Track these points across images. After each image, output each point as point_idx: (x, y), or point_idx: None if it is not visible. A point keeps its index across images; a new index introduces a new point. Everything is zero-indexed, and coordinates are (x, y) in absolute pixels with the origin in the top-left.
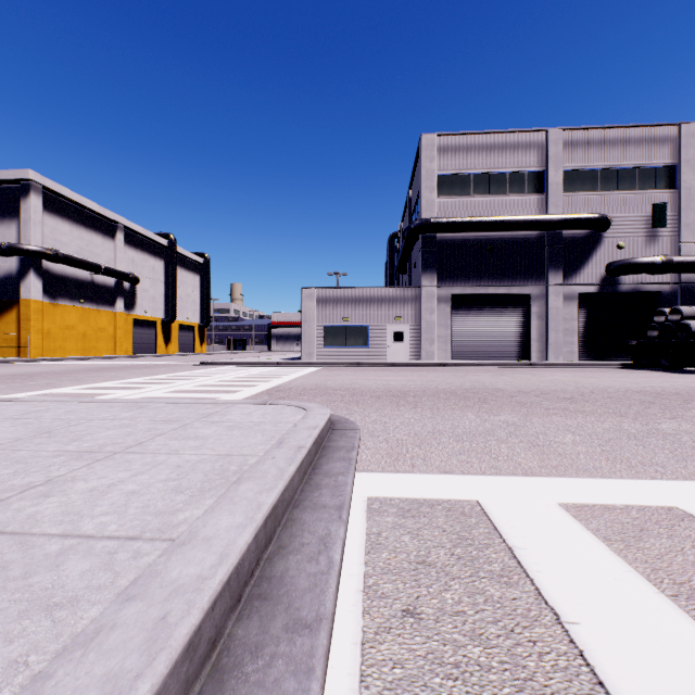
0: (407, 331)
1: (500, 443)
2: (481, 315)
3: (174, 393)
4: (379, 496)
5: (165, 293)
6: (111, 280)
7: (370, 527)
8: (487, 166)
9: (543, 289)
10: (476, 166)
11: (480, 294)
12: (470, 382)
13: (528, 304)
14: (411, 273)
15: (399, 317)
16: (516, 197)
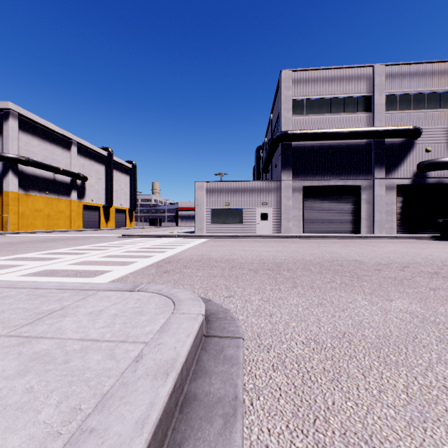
0: (271, 213)
1: None
2: (324, 201)
3: (75, 265)
4: None
5: (106, 188)
6: (67, 178)
7: None
8: (329, 93)
9: (370, 182)
10: (321, 93)
11: (324, 186)
12: (328, 253)
13: (359, 193)
14: (272, 172)
15: (265, 202)
16: (350, 115)
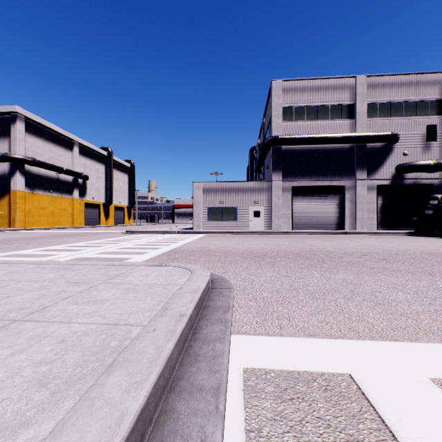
0: (263, 210)
1: (347, 301)
2: (312, 200)
3: (101, 254)
4: (254, 368)
5: (105, 186)
6: (70, 178)
7: (249, 417)
8: (315, 101)
9: (353, 182)
10: (308, 101)
11: (311, 186)
12: (308, 246)
13: (343, 192)
14: (264, 172)
15: (257, 201)
16: (335, 121)
